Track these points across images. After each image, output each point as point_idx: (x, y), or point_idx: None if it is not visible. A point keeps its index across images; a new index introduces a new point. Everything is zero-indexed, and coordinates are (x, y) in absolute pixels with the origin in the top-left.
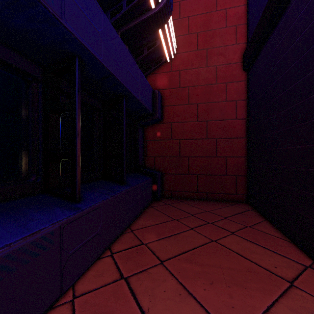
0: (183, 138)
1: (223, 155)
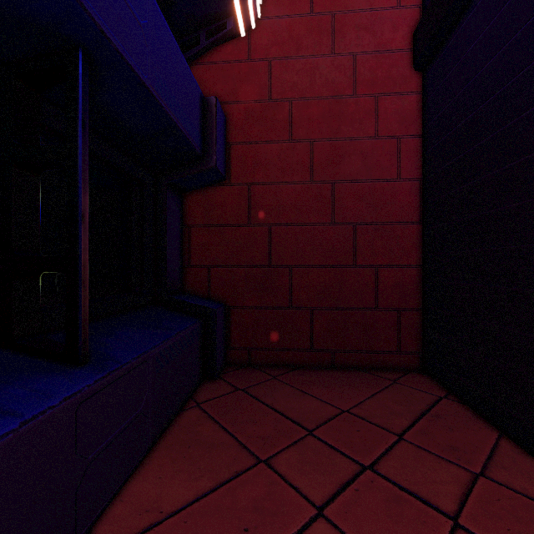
0: (277, 222)
1: (371, 262)
